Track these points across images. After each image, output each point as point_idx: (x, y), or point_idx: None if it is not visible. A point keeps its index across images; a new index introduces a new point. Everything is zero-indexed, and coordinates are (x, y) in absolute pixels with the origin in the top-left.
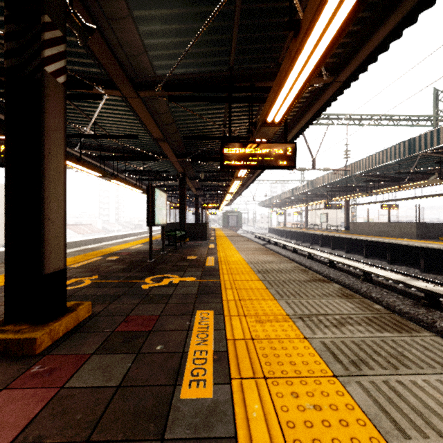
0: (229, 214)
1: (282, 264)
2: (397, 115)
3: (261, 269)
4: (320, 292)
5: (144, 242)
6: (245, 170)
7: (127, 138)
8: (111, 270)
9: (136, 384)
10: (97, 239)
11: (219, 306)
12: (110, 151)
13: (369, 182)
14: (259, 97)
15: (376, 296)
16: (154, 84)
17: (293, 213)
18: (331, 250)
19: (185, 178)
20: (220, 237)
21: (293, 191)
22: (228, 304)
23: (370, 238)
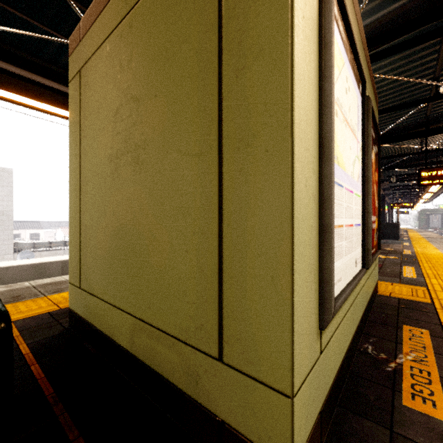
0: (429, 213)
1: None
2: None
3: None
4: None
5: None
6: None
7: None
8: None
9: (384, 273)
10: None
11: (417, 267)
12: None
13: None
14: None
15: None
16: None
17: None
18: None
19: None
20: (415, 238)
21: None
22: (423, 267)
23: None
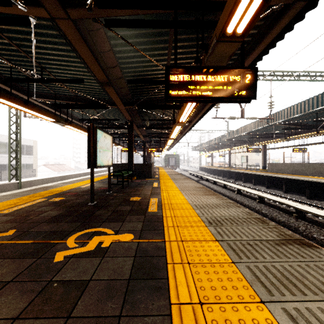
0: (169, 157)
1: (230, 208)
2: (314, 71)
3: (210, 218)
4: (321, 274)
5: (97, 180)
6: (187, 114)
7: (73, 82)
8: (39, 220)
9: None
10: (64, 177)
11: None
12: (65, 100)
13: (287, 129)
14: (209, 21)
15: (319, 237)
16: (86, 2)
17: (219, 156)
18: (253, 185)
19: (133, 125)
20: (163, 175)
21: (221, 138)
22: None
23: (289, 176)
